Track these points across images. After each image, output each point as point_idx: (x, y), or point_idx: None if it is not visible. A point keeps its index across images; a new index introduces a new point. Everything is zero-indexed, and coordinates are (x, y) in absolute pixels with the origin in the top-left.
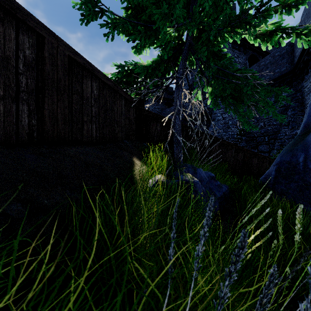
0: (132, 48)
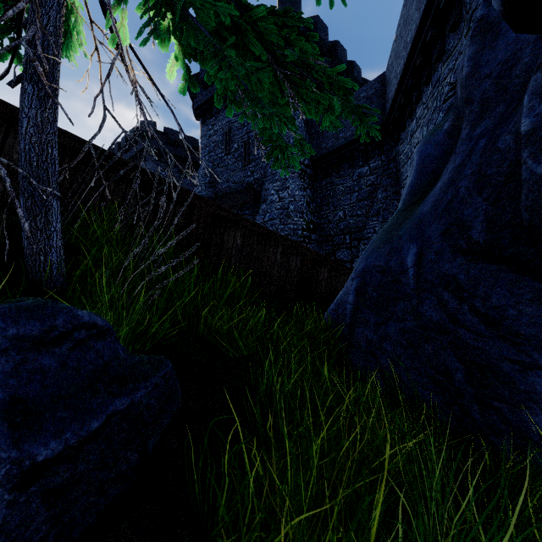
0: None
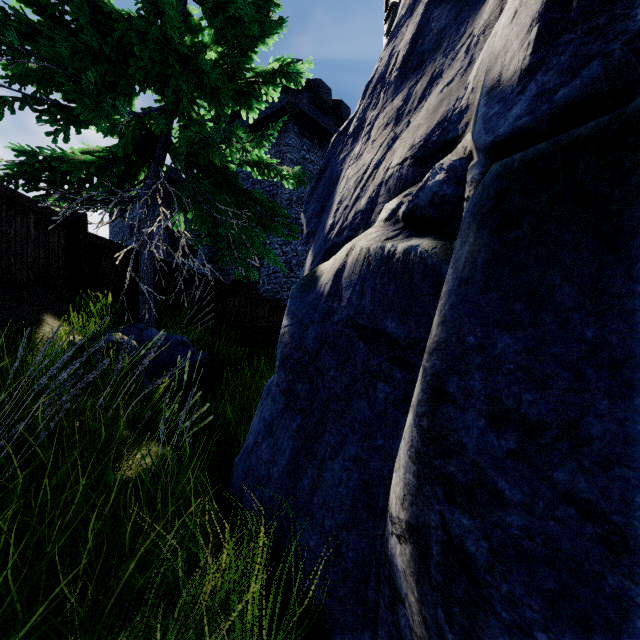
0: (47, 135)
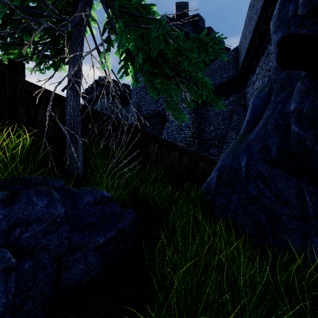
0: None
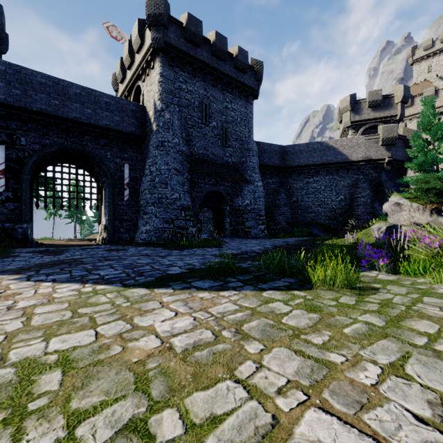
0: None
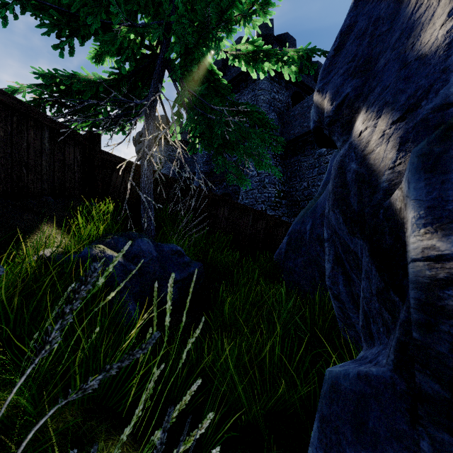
0: (52, 47)
